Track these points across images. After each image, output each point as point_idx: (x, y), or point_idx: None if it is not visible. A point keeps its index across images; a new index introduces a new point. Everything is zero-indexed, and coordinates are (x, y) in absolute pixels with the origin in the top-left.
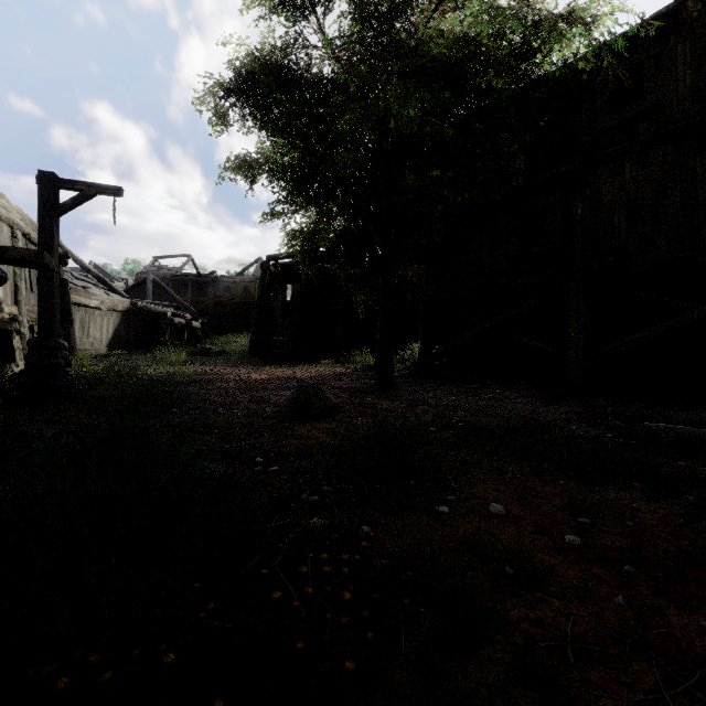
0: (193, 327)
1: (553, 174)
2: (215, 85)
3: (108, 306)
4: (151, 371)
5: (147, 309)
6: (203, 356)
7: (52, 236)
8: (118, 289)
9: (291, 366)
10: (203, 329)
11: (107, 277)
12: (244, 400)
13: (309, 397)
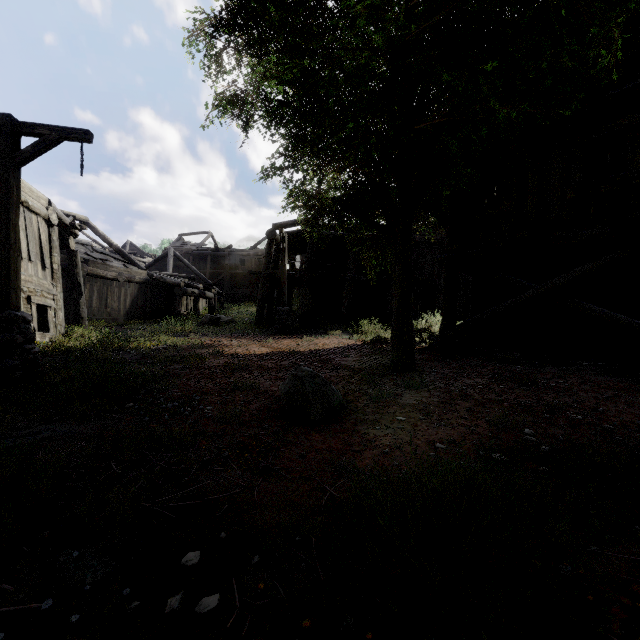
0: (206, 297)
1: (638, 84)
2: (205, 18)
3: (125, 277)
4: (148, 343)
5: (162, 280)
6: (210, 326)
7: (8, 189)
8: (136, 261)
9: (296, 337)
10: (218, 299)
11: (141, 254)
12: (228, 387)
13: (306, 393)
